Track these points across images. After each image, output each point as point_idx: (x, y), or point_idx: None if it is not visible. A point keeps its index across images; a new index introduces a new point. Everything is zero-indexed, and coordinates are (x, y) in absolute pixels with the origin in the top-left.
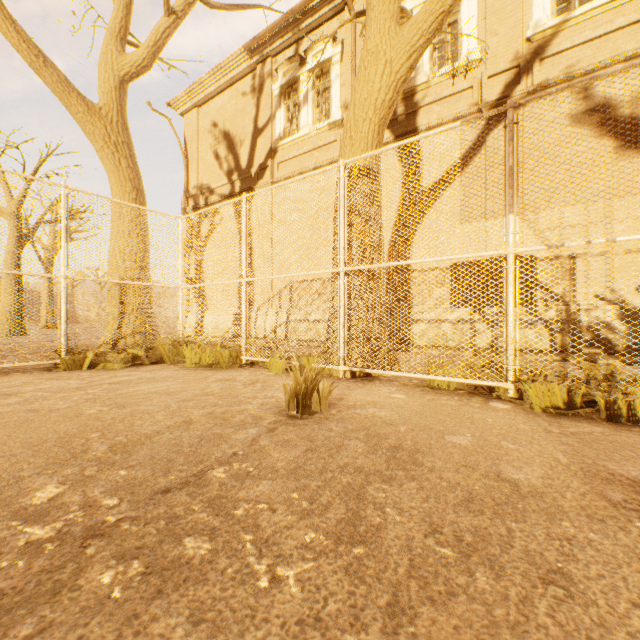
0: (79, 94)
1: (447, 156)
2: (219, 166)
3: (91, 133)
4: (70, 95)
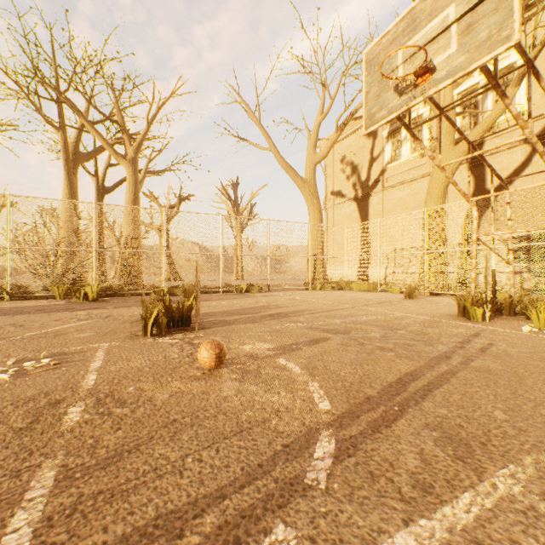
0: (300, 177)
1: (504, 170)
2: (347, 181)
3: (303, 191)
4: (297, 178)
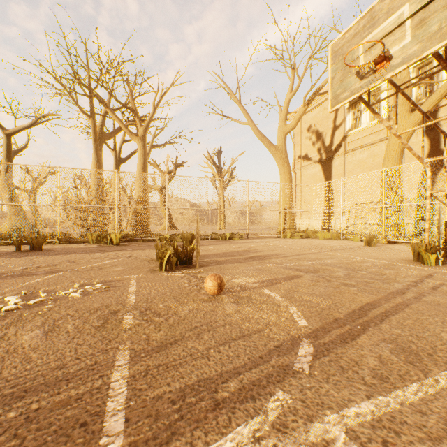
0: (273, 145)
1: None
2: (312, 146)
3: (275, 157)
4: (270, 146)
